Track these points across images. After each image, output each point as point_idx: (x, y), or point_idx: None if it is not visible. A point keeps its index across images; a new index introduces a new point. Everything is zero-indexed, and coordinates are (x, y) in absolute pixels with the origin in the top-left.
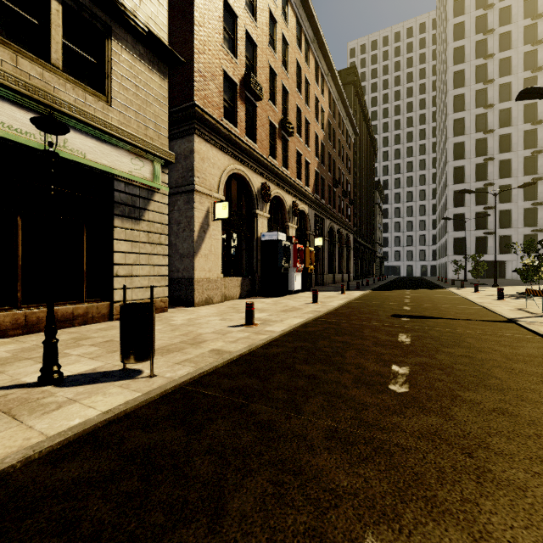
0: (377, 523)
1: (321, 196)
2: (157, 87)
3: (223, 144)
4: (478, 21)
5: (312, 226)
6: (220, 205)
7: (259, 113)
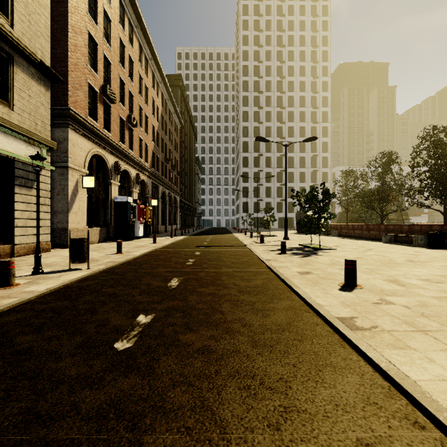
0: (177, 277)
1: (156, 169)
2: (43, 96)
3: (88, 134)
4: (256, 69)
5: (150, 191)
6: (87, 178)
7: (112, 111)
